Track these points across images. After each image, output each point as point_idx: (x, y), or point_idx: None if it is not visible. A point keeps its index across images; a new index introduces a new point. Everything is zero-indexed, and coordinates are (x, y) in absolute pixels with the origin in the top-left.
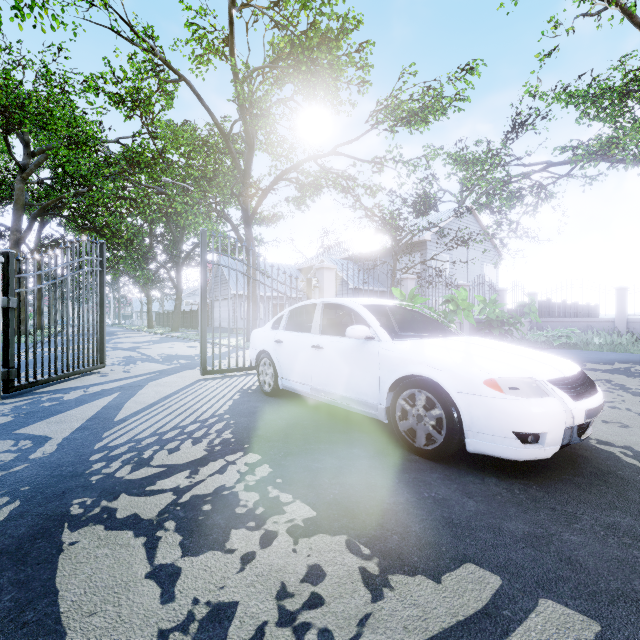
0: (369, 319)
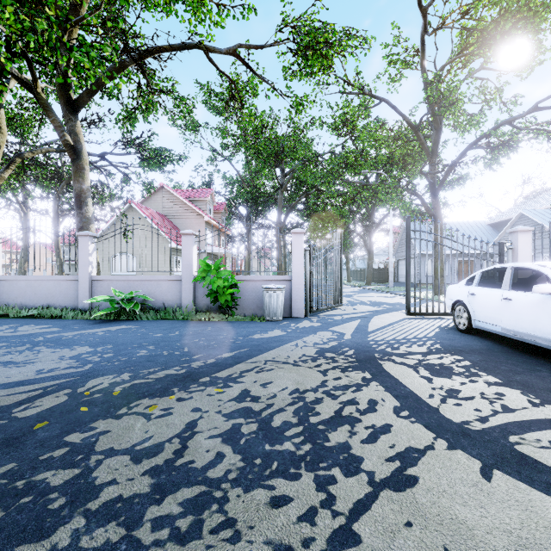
0: None
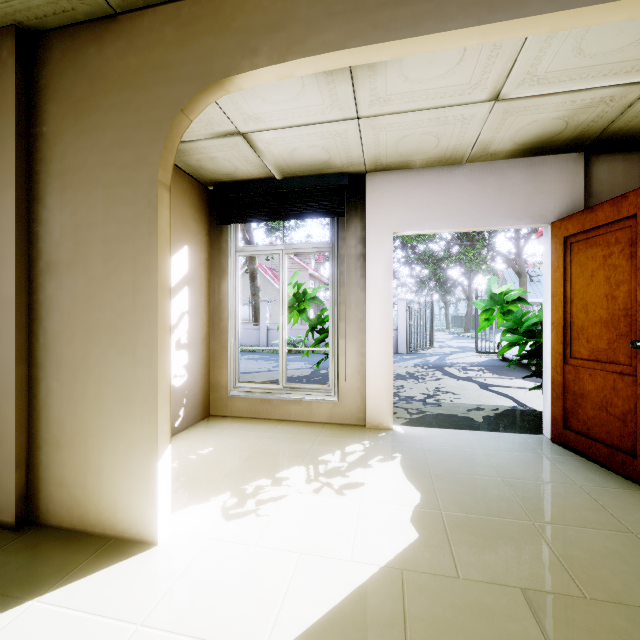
0: None
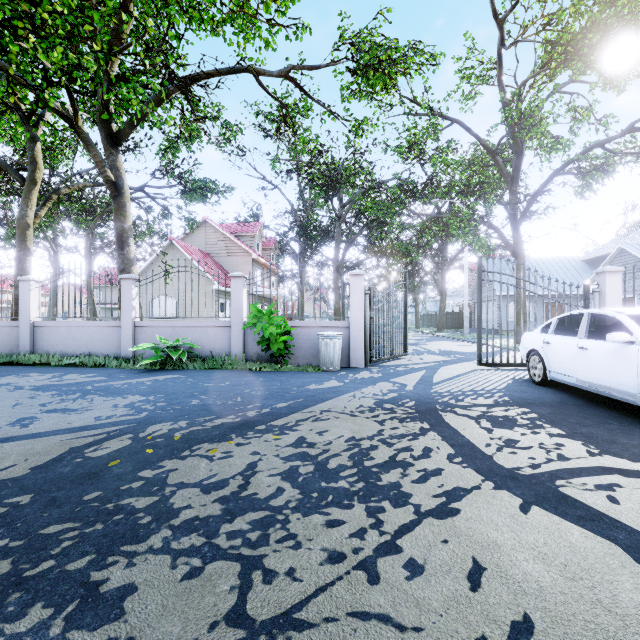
0: (632, 328)
